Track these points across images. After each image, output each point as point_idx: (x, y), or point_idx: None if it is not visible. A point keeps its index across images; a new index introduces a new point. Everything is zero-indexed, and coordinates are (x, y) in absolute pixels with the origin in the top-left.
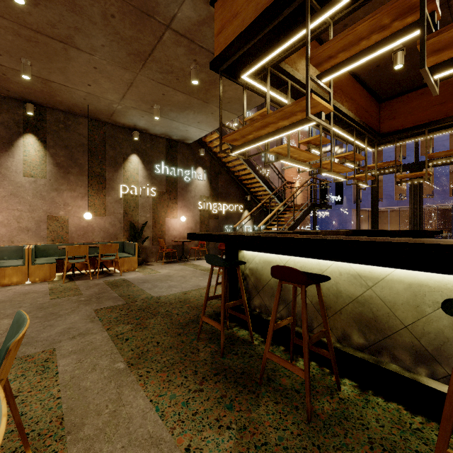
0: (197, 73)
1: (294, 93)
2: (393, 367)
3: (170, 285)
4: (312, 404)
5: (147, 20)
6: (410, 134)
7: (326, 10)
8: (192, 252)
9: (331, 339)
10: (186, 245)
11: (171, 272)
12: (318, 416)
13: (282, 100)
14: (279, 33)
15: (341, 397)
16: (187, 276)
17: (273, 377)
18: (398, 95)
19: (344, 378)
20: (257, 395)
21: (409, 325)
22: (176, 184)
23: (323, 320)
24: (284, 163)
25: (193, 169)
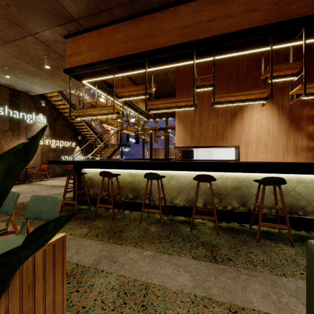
0: (49, 62)
1: (109, 91)
2: (140, 201)
3: (26, 196)
4: (114, 217)
5: (16, 26)
6: (161, 116)
7: (121, 73)
8: (34, 176)
9: (121, 195)
10: (29, 171)
11: (21, 189)
12: (116, 219)
13: (103, 94)
14: (102, 71)
15: (124, 214)
16: (37, 190)
17: (100, 215)
18: (156, 98)
19: (126, 210)
20: (95, 220)
21: (144, 187)
22: (19, 124)
23: (118, 190)
24: (104, 117)
25: (35, 114)
